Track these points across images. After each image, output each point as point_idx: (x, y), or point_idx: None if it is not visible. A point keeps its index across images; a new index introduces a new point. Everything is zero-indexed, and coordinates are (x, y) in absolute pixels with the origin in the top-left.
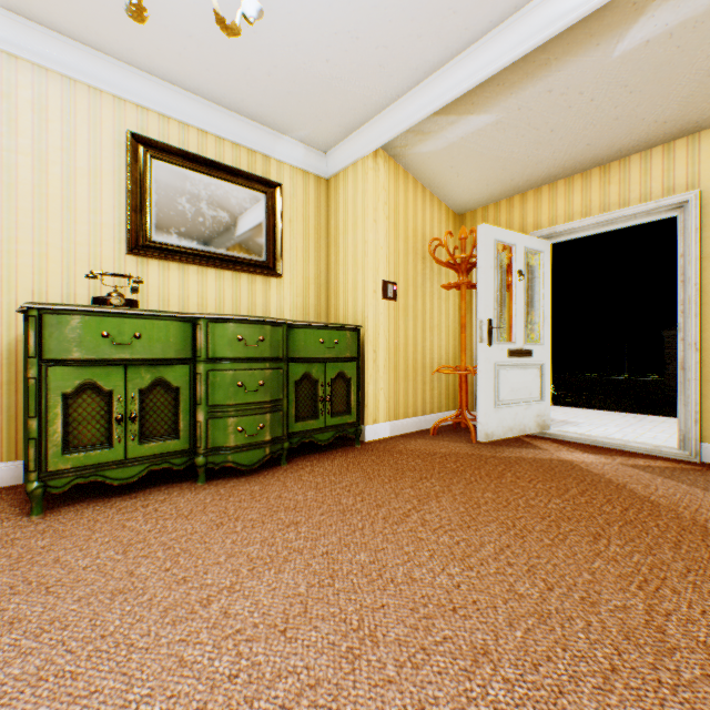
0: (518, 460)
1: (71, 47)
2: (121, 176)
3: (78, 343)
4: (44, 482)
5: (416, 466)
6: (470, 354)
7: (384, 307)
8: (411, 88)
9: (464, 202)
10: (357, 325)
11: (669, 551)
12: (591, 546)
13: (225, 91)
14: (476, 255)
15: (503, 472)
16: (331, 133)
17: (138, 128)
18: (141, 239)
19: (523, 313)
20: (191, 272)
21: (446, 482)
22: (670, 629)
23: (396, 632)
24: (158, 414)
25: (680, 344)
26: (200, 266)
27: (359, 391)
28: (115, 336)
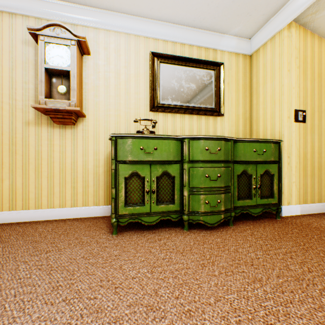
0: None
1: (128, 18)
2: (147, 75)
3: (130, 152)
4: (117, 219)
5: None
6: None
7: (295, 127)
8: None
9: None
10: (278, 139)
11: None
12: None
13: (195, 16)
14: None
15: None
16: (256, 22)
17: (154, 50)
18: (155, 103)
19: None
20: (177, 117)
21: None
22: None
23: None
24: (164, 190)
25: None
26: (181, 114)
27: (279, 183)
28: (145, 149)
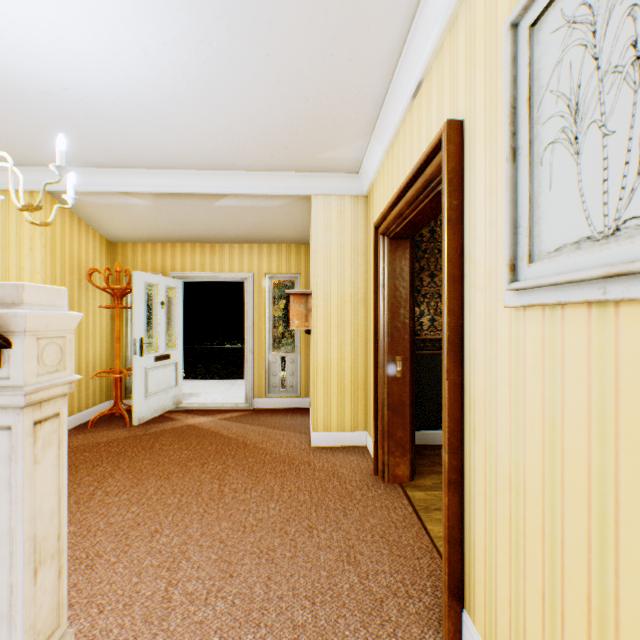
0: (163, 432)
1: None
2: None
3: None
4: None
5: (87, 458)
6: (123, 355)
7: None
8: (80, 167)
9: (118, 236)
10: None
11: (232, 459)
12: (202, 469)
13: None
14: (131, 287)
15: (154, 443)
16: None
17: None
18: None
19: (165, 330)
20: None
21: (116, 462)
22: (226, 489)
23: (112, 546)
24: None
25: (247, 349)
26: None
27: None
28: None
